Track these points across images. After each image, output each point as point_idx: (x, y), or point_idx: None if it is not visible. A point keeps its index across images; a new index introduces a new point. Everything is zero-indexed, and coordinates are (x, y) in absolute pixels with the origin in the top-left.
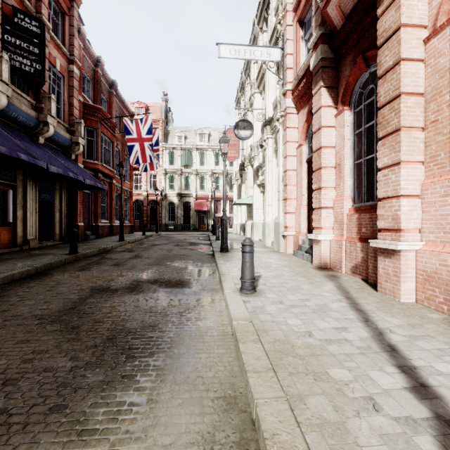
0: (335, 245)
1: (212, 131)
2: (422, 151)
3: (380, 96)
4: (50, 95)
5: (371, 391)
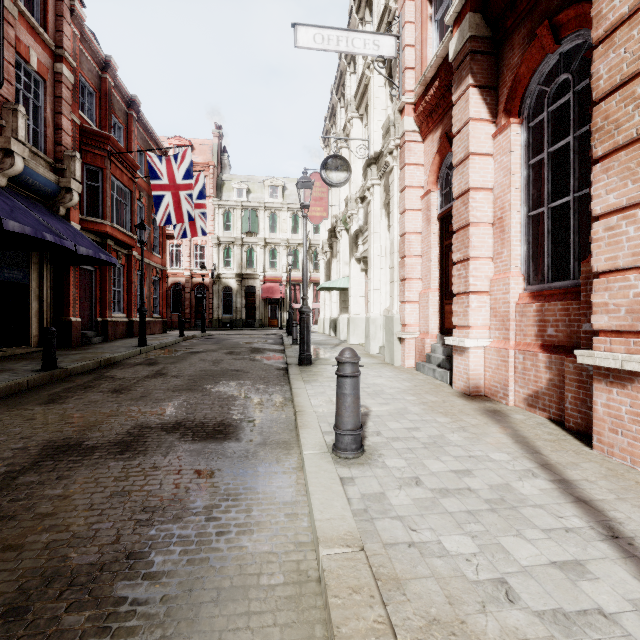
0: (495, 356)
1: (288, 182)
2: None
3: (599, 78)
4: (17, 106)
5: None
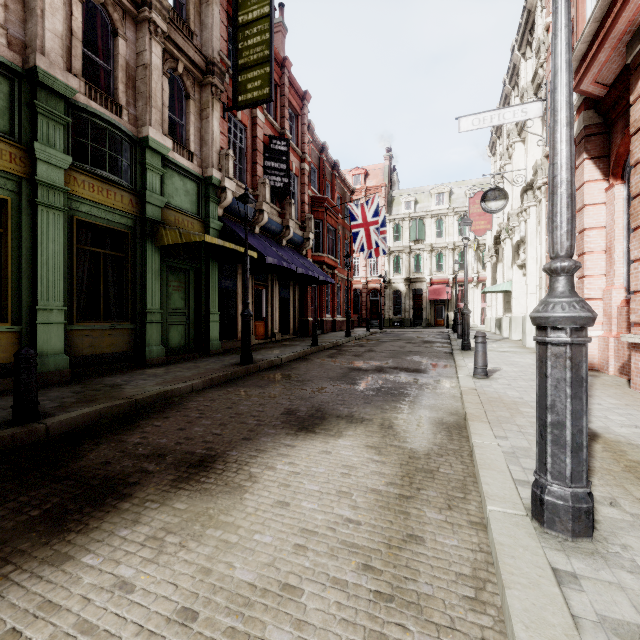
0: (602, 342)
1: (455, 186)
2: None
3: (632, 187)
4: (291, 200)
5: None
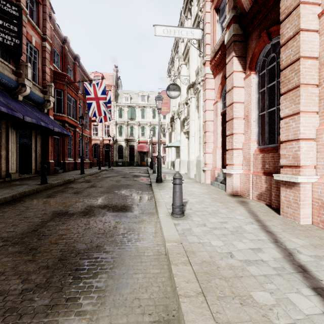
0: (244, 177)
1: (150, 93)
2: (317, 103)
3: (282, 60)
4: (27, 63)
5: (294, 317)
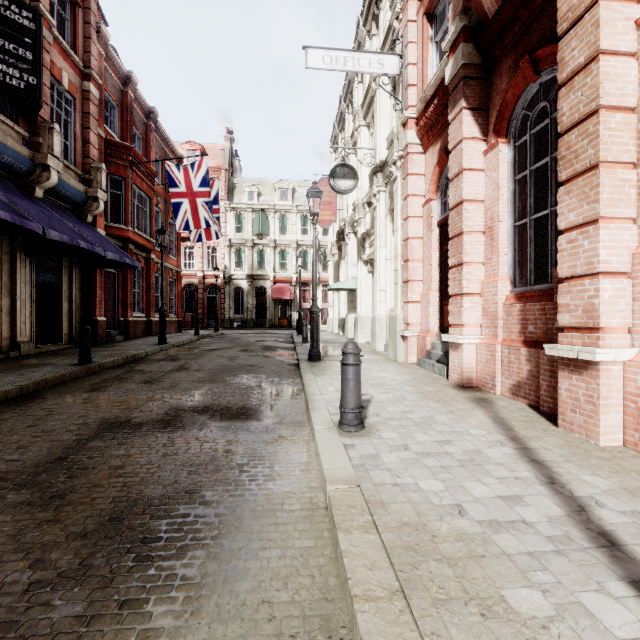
0: (485, 351)
1: (298, 184)
2: (634, 201)
3: (563, 115)
4: (53, 124)
5: None
